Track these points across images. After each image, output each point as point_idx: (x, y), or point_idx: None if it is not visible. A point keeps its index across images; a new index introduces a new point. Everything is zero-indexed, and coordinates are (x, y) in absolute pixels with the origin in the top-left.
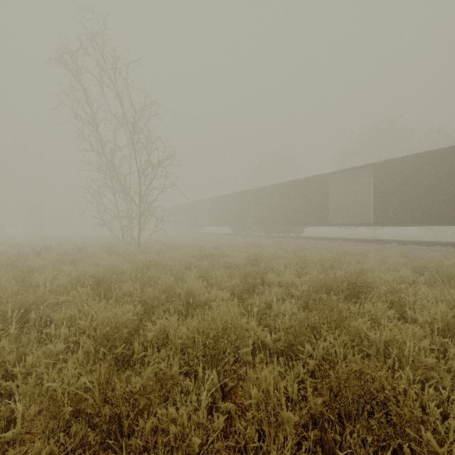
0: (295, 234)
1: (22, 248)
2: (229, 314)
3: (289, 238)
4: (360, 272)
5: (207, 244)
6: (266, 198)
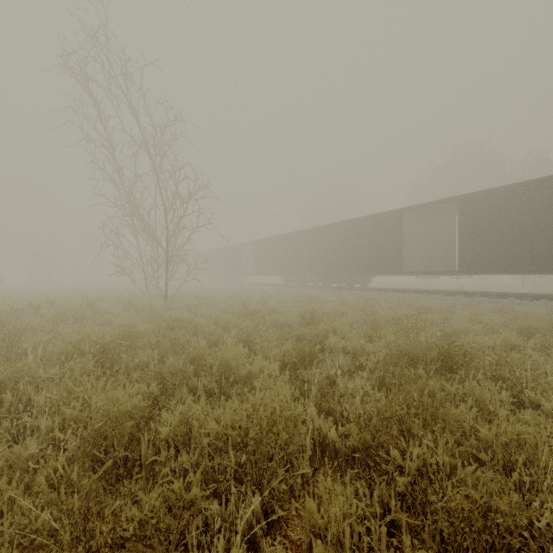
0: (360, 285)
1: (18, 302)
2: (279, 396)
3: (353, 290)
4: (450, 335)
5: (251, 297)
6: (324, 240)
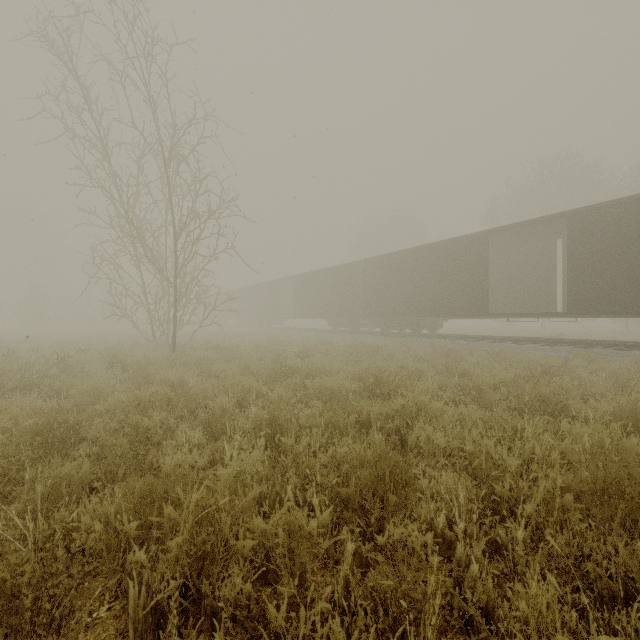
0: (429, 331)
1: None
2: None
3: (421, 337)
4: (629, 422)
5: (289, 346)
6: (383, 274)
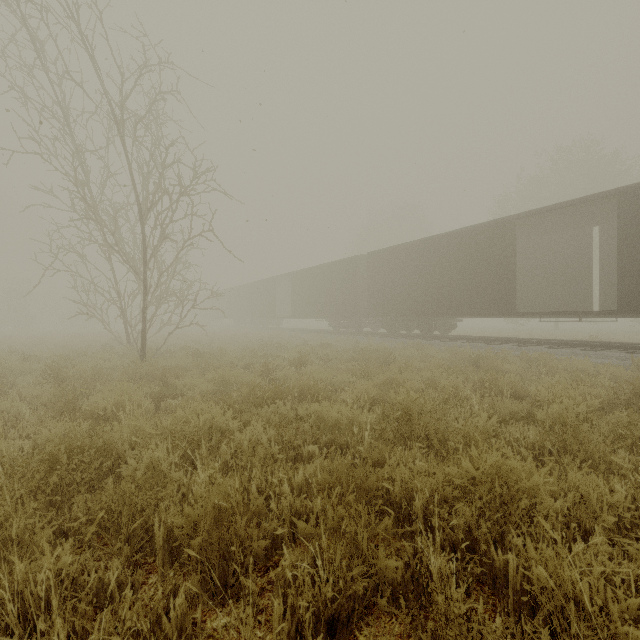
0: (440, 332)
1: None
2: None
3: (432, 339)
4: None
5: (284, 350)
6: (389, 269)
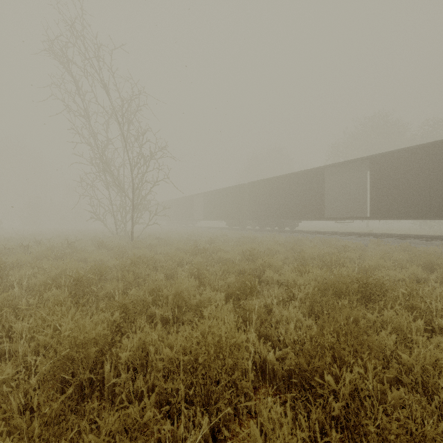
0: (290, 228)
1: (12, 242)
2: (224, 323)
3: (284, 232)
4: (366, 269)
5: (201, 238)
6: (260, 192)
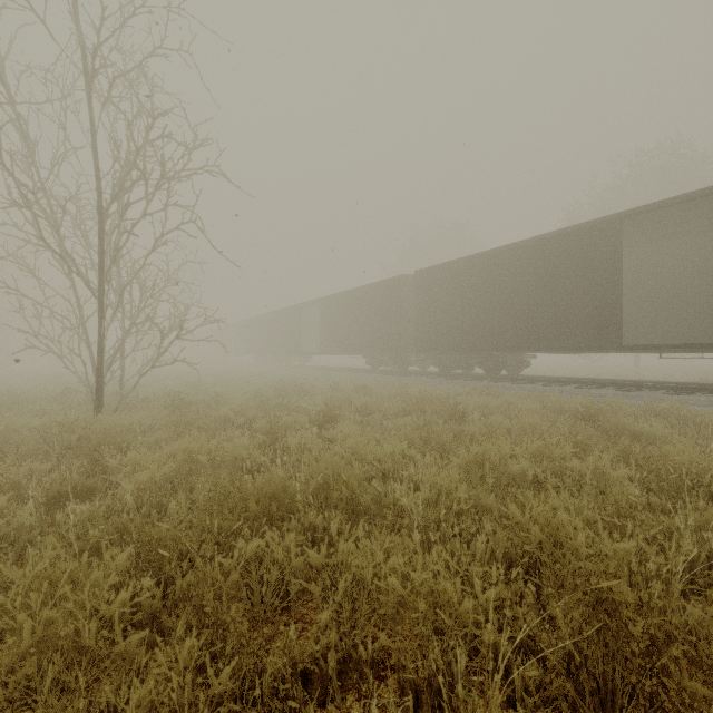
0: (508, 372)
1: None
2: None
3: (501, 380)
4: None
5: (308, 396)
6: (444, 291)
